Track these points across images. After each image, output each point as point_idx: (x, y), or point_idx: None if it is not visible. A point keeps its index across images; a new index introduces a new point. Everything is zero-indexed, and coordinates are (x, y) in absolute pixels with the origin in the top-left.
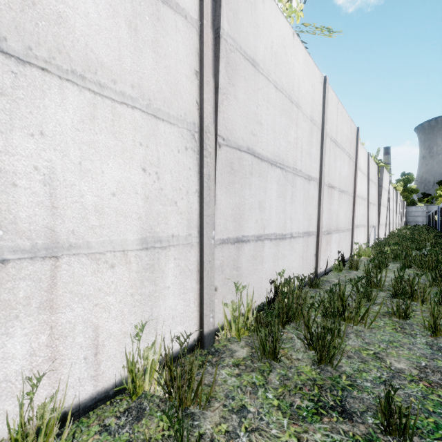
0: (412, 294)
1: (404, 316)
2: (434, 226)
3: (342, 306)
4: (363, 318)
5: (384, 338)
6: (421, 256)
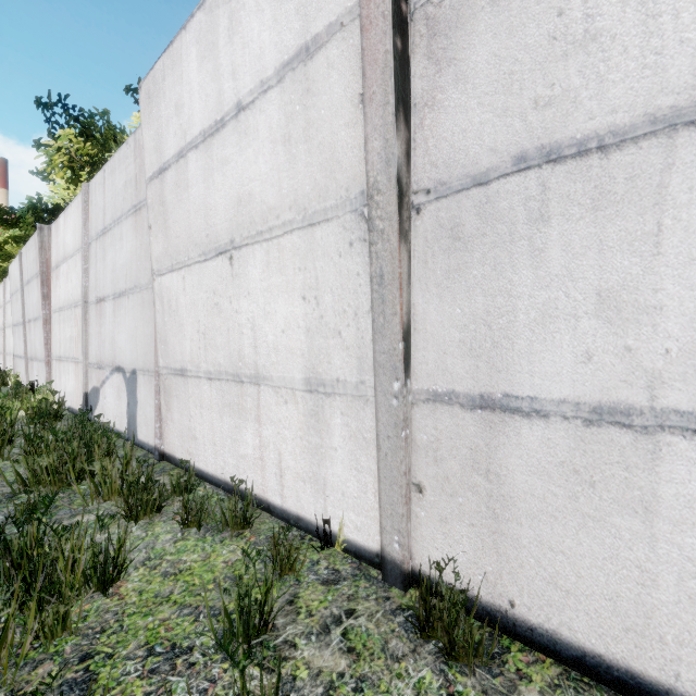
0: None
1: None
2: None
3: None
4: None
5: None
6: None
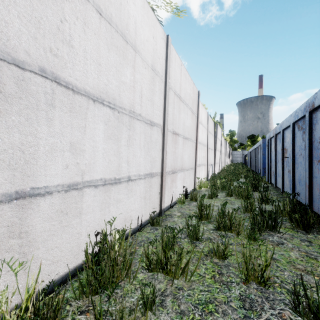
0: (231, 227)
1: (223, 256)
2: (246, 163)
3: (165, 259)
4: (184, 271)
5: (201, 296)
6: (238, 188)
